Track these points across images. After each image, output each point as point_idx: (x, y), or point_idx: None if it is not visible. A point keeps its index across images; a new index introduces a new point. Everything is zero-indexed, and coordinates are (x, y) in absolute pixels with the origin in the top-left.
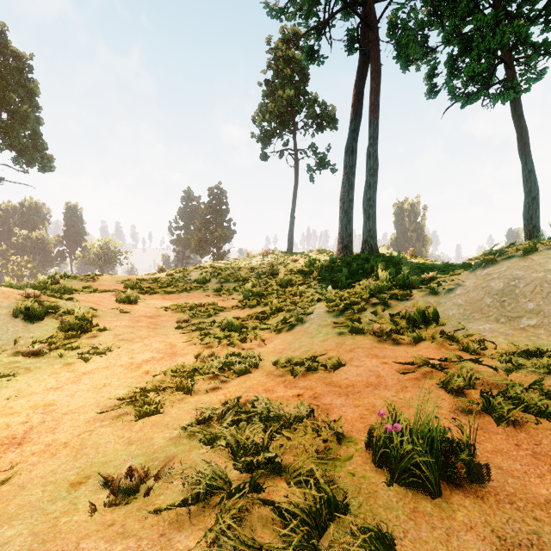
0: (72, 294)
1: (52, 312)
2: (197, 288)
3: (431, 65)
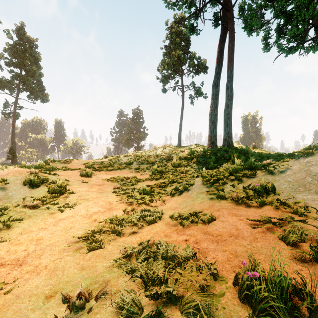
0: (56, 171)
1: (44, 182)
2: (125, 168)
3: (266, 31)
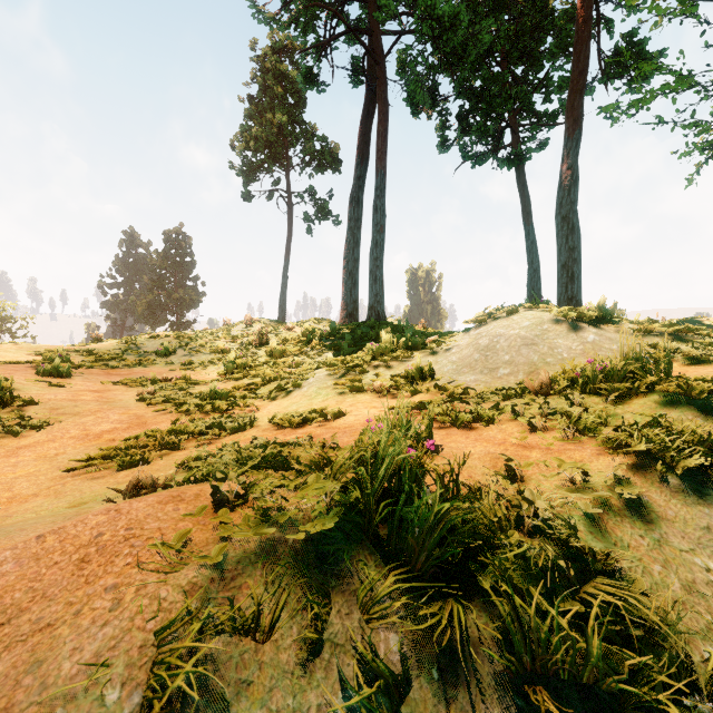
0: None
1: None
2: (157, 362)
3: (443, 116)
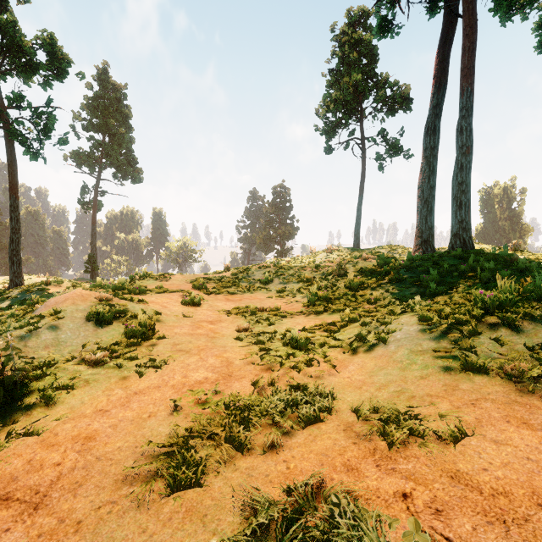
0: (145, 295)
1: (120, 316)
2: (260, 289)
3: None
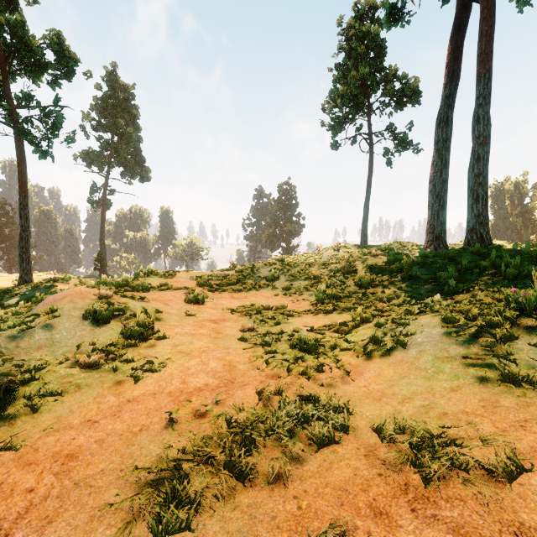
0: (148, 292)
1: (119, 315)
2: (265, 286)
3: None
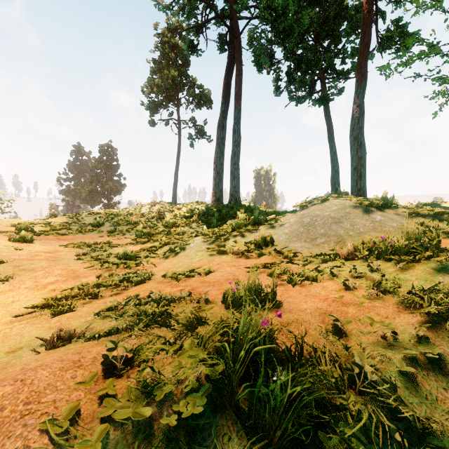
0: None
1: None
2: (92, 231)
3: (277, 72)
